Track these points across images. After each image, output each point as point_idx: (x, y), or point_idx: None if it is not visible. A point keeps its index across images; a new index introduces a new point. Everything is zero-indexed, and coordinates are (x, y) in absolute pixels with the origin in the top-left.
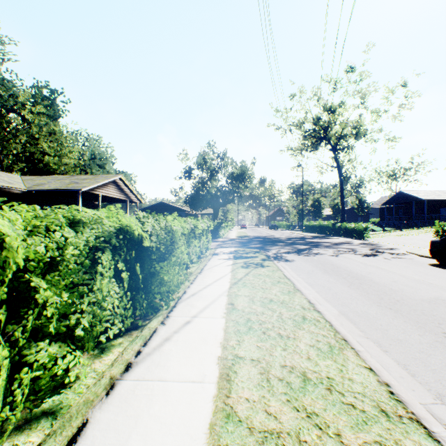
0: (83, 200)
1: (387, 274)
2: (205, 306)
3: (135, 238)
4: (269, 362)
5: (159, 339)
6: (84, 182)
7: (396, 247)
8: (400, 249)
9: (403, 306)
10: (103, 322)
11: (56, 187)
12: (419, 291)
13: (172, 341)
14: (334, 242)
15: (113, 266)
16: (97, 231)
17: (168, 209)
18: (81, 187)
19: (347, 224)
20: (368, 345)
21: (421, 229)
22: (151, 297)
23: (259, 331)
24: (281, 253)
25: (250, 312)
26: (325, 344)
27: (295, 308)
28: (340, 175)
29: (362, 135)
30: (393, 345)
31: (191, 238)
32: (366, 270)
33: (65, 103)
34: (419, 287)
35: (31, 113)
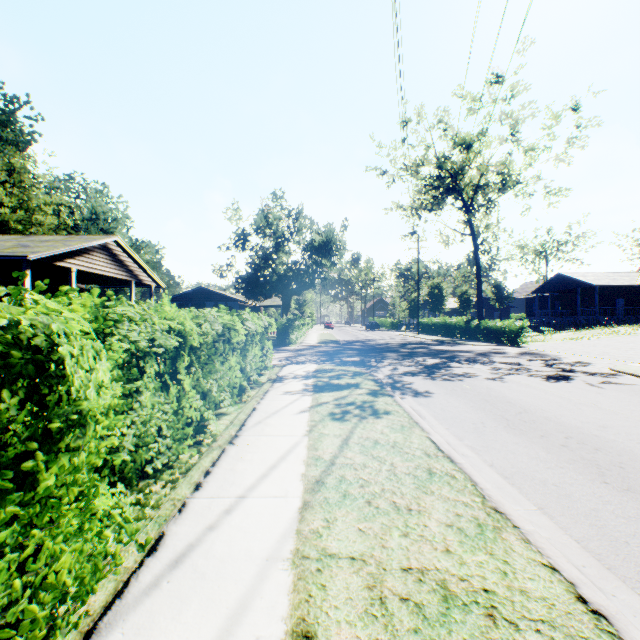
0: (53, 280)
1: None
2: None
3: None
4: None
5: None
6: (40, 246)
7: (583, 359)
8: (595, 365)
9: None
10: None
11: None
12: None
13: None
14: (476, 350)
15: None
16: None
17: (211, 298)
18: (29, 252)
19: (490, 322)
20: None
21: (597, 329)
22: None
23: None
24: (401, 374)
25: None
26: None
27: None
28: (476, 247)
29: (513, 184)
30: None
31: (215, 356)
32: (592, 419)
33: (34, 120)
34: None
35: None
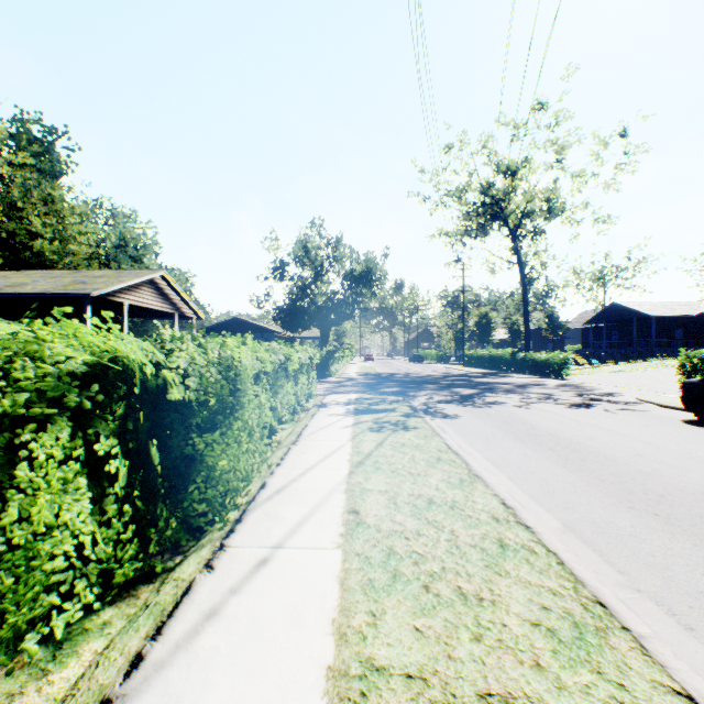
0: (100, 313)
1: (622, 441)
2: (301, 519)
3: (150, 384)
4: (449, 684)
5: (193, 615)
6: (97, 282)
7: (617, 390)
8: (625, 395)
9: (676, 508)
10: (49, 590)
11: (46, 290)
12: (692, 475)
13: (222, 621)
14: (516, 382)
15: (84, 452)
16: (26, 370)
17: (246, 329)
18: (91, 289)
19: (535, 354)
20: (649, 613)
21: (648, 362)
22: (186, 509)
23: (416, 583)
24: (435, 402)
25: (392, 532)
26: (564, 618)
27: (480, 519)
28: (523, 276)
29: (558, 212)
30: (699, 611)
31: (280, 379)
32: (585, 434)
33: (71, 151)
34: (686, 466)
35: (10, 166)
